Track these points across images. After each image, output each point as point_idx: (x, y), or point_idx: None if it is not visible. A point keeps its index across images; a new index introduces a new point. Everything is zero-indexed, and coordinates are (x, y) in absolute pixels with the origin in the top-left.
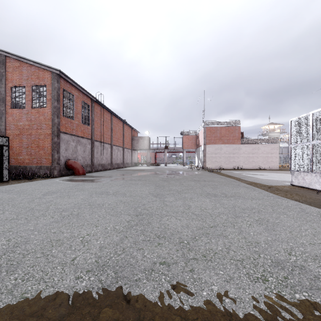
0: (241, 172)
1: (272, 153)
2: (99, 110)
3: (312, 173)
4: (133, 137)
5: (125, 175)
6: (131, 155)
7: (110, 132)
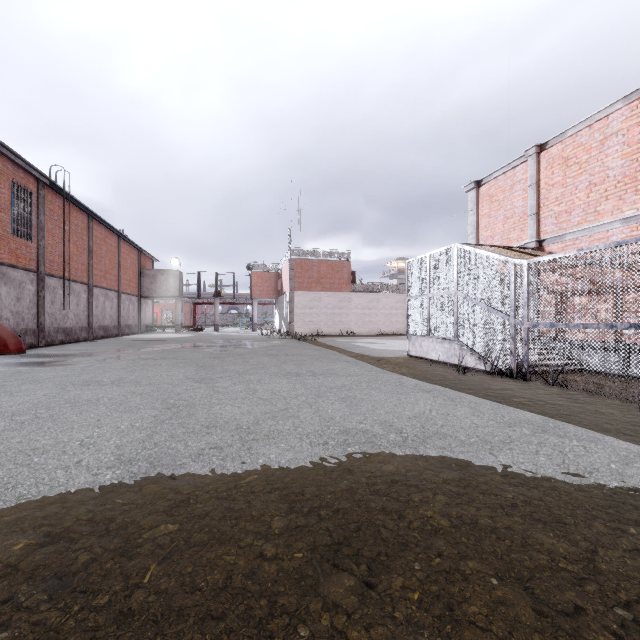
0: (350, 339)
1: (398, 308)
2: (58, 205)
3: (429, 338)
4: (142, 269)
5: (129, 350)
6: (138, 308)
7: (86, 257)
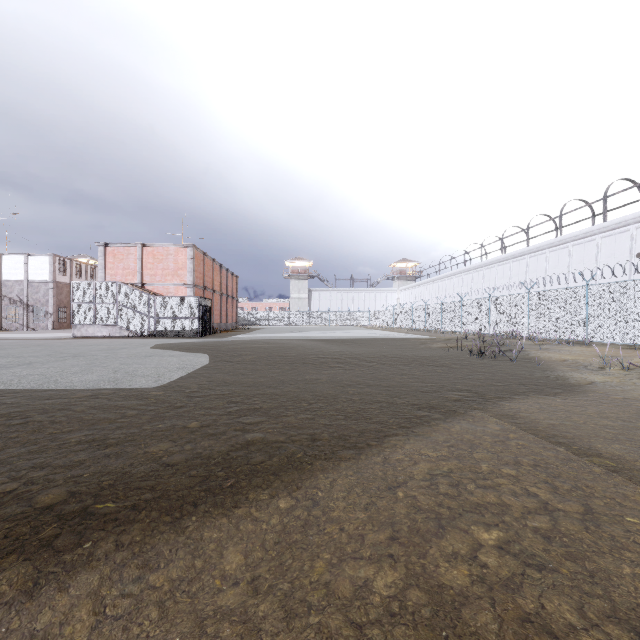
0: None
1: None
2: None
3: (96, 326)
4: None
5: None
6: None
7: None
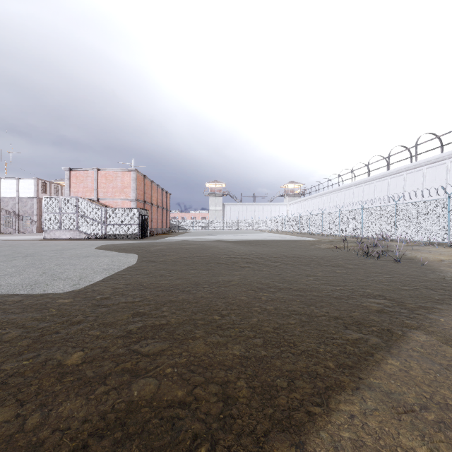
0: None
1: None
2: None
3: (61, 230)
4: None
5: None
6: None
7: None
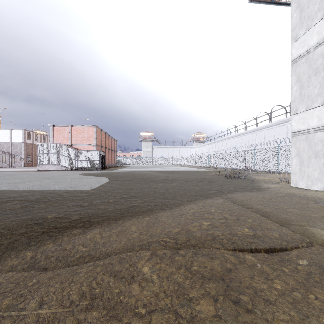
0: None
1: None
2: None
3: (49, 165)
4: None
5: None
6: None
7: None
